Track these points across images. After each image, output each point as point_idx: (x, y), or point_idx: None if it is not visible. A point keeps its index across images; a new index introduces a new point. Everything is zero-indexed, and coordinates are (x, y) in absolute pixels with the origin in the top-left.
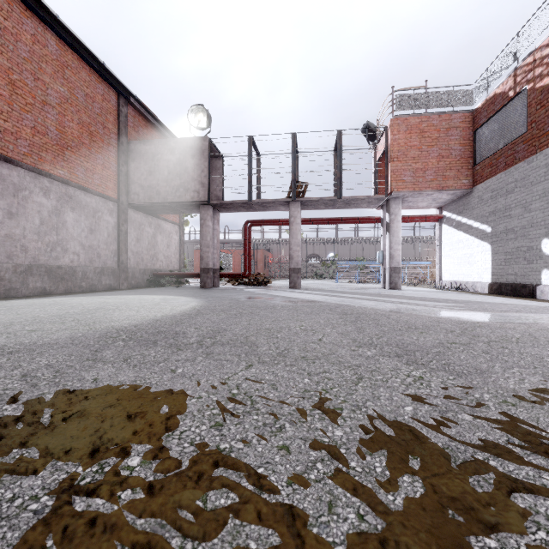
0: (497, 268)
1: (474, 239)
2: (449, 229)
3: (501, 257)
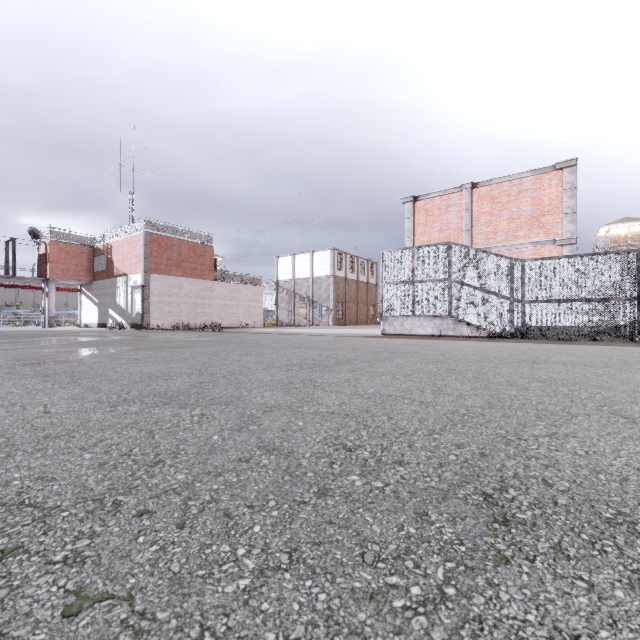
0: (100, 317)
1: (94, 304)
2: (85, 297)
3: (101, 313)
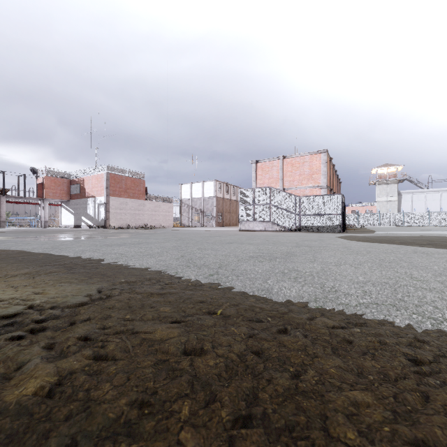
0: (75, 222)
1: (71, 214)
2: (64, 209)
3: (76, 219)
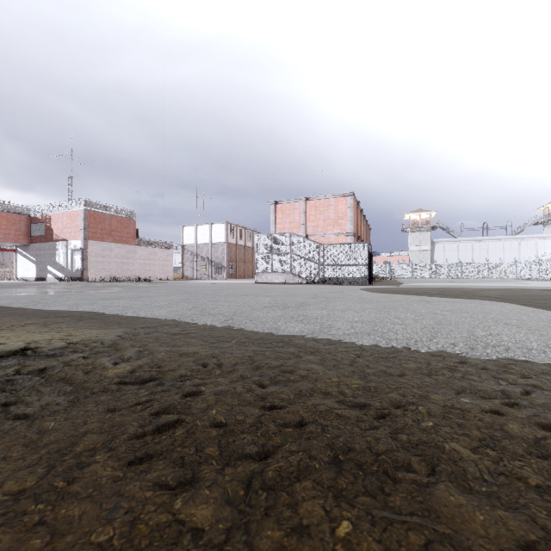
0: (38, 273)
1: (31, 262)
2: (21, 256)
3: (39, 269)
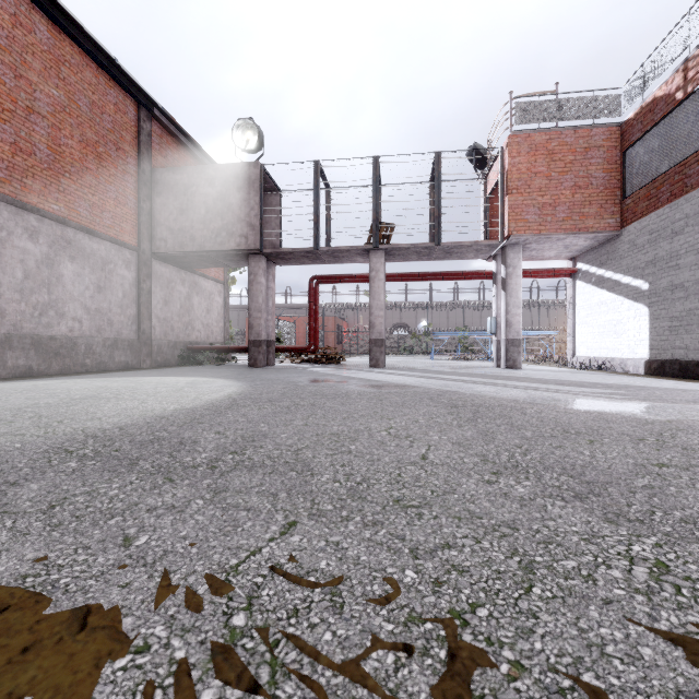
0: (658, 340)
1: (624, 300)
2: (586, 287)
3: (664, 324)
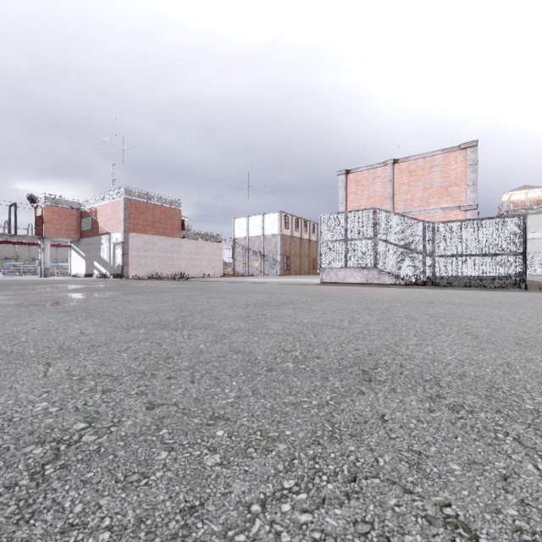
0: (87, 269)
1: (81, 258)
2: (74, 252)
3: (88, 265)
